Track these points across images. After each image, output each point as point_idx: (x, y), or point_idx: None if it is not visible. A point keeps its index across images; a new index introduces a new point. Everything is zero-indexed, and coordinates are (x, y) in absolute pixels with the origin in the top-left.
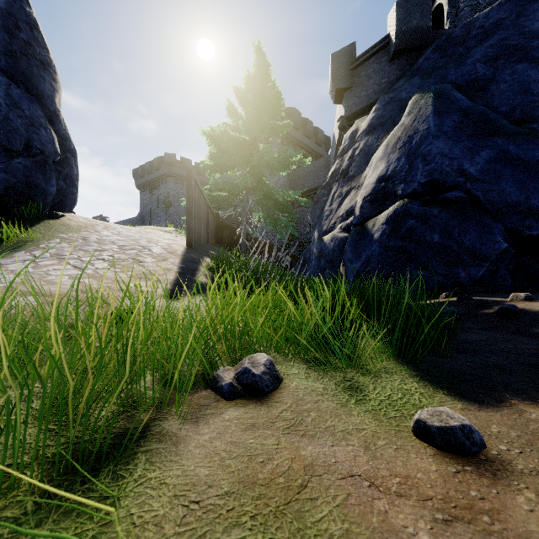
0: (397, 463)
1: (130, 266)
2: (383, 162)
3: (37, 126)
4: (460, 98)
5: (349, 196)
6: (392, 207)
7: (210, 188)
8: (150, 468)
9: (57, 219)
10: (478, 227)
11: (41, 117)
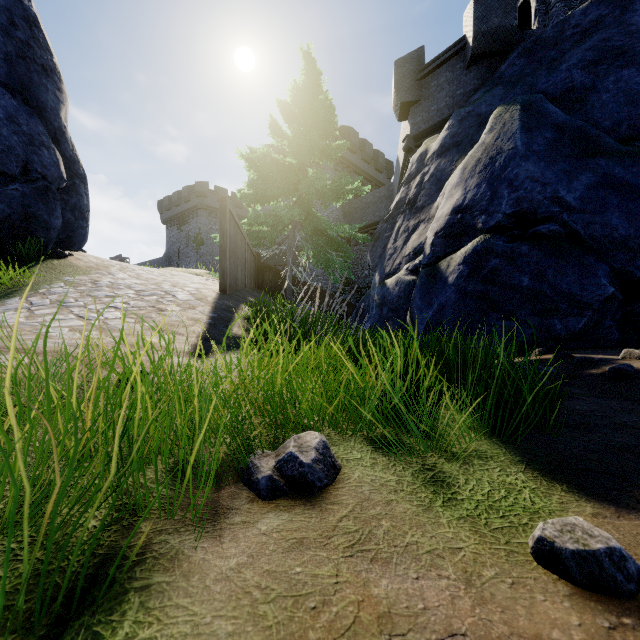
0: (518, 611)
1: (149, 316)
2: (459, 190)
3: (38, 145)
4: (553, 110)
5: (417, 231)
6: (471, 244)
7: (250, 222)
8: (144, 620)
9: (63, 258)
10: (578, 268)
11: (43, 134)
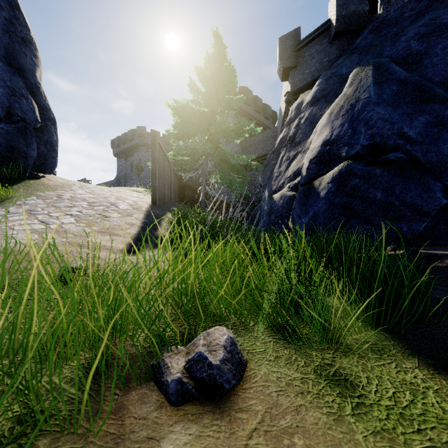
0: None
1: (96, 221)
2: (327, 128)
3: (18, 96)
4: (397, 69)
5: (295, 159)
6: (337, 168)
7: (174, 153)
8: None
9: (37, 179)
10: (419, 185)
11: (22, 88)
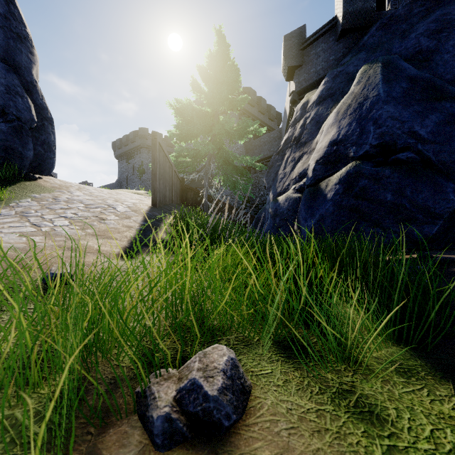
0: None
1: (91, 223)
2: (334, 128)
3: (13, 94)
4: (407, 66)
5: (301, 160)
6: (345, 168)
7: (176, 155)
8: None
9: (34, 181)
10: (431, 186)
11: (18, 86)
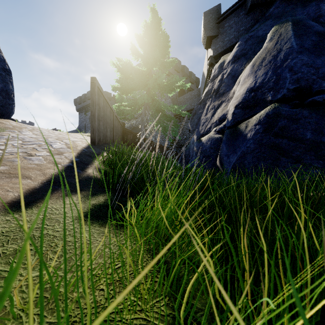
0: None
1: (12, 160)
2: (251, 78)
3: None
4: (314, 24)
5: (220, 107)
6: (264, 110)
7: (119, 105)
8: None
9: None
10: None
11: None
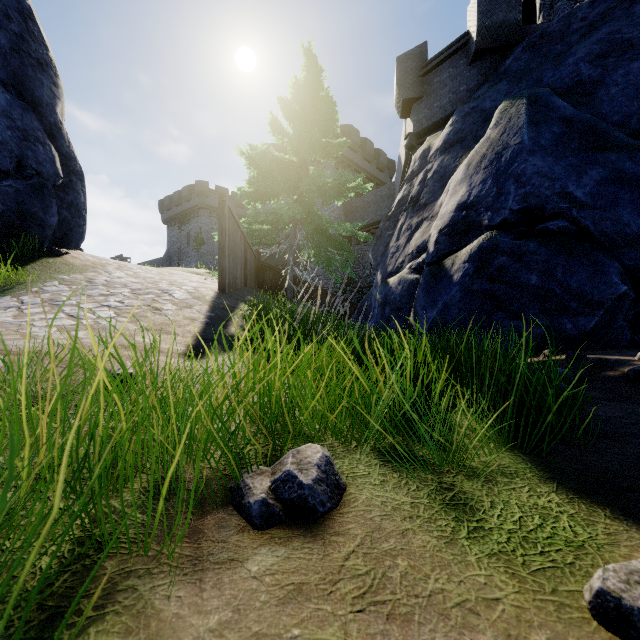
0: None
1: (143, 315)
2: (464, 186)
3: (32, 141)
4: (561, 104)
5: (420, 229)
6: (477, 241)
7: (250, 220)
8: None
9: (58, 257)
10: (588, 266)
11: (38, 130)
